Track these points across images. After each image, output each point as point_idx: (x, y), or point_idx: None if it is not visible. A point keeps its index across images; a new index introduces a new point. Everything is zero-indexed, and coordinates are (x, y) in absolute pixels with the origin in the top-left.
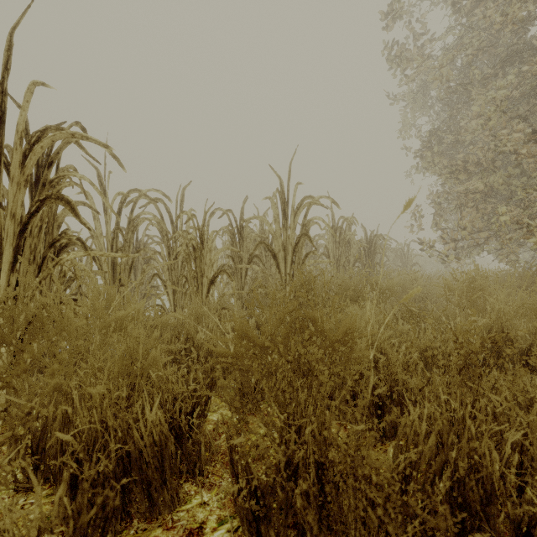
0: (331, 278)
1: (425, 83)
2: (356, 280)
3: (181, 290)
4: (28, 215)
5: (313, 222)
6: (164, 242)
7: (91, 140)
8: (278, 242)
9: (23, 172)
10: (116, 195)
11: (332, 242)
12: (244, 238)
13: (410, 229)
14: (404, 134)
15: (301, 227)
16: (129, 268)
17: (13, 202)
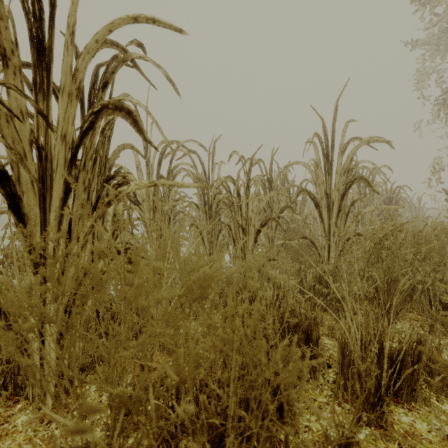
0: (424, 225)
1: (444, 30)
2: (428, 230)
3: (215, 240)
4: (79, 133)
5: (360, 166)
6: (198, 193)
7: (158, 23)
8: (321, 189)
9: (74, 77)
10: (159, 144)
11: (357, 193)
12: (274, 188)
13: (427, 181)
14: (417, 86)
15: (346, 172)
16: (168, 218)
17: (62, 119)
